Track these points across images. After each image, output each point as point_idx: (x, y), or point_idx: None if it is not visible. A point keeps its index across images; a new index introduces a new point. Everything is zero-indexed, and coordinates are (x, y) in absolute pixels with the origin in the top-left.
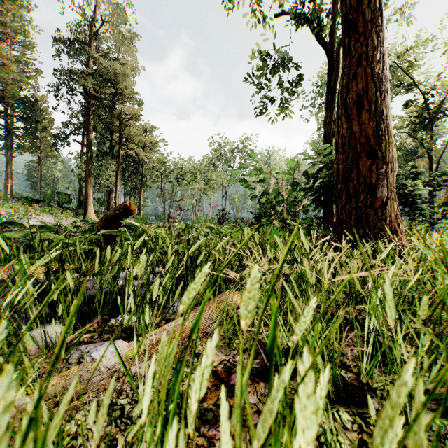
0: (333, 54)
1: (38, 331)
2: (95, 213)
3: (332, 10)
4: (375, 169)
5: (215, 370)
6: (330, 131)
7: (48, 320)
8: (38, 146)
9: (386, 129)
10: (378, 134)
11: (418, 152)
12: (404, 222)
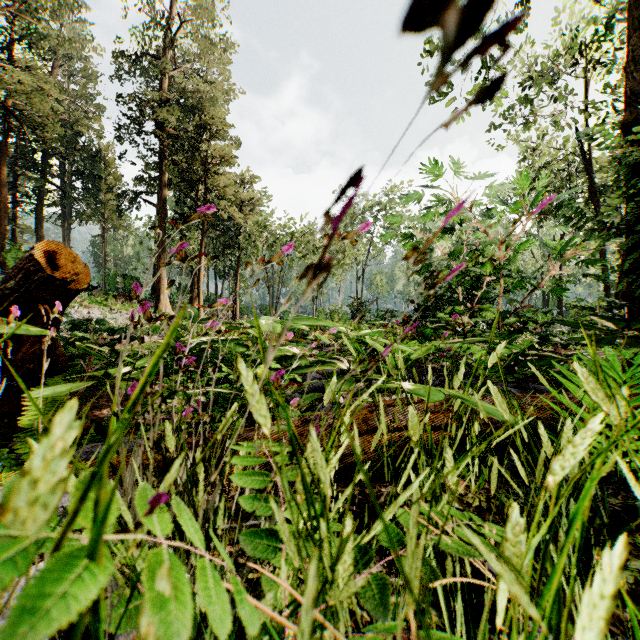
0: None
1: None
2: (173, 305)
3: None
4: None
5: None
6: None
7: None
8: (101, 213)
9: None
10: None
11: None
12: None
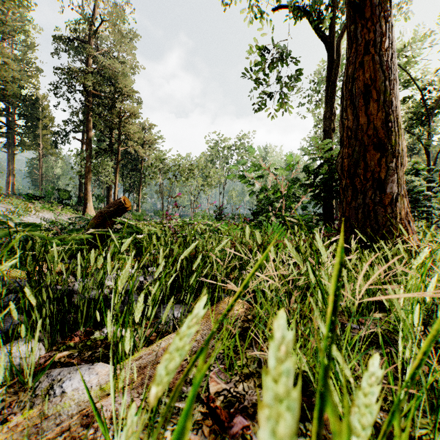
0: (333, 47)
1: (6, 350)
2: (95, 210)
3: (332, 3)
4: (384, 163)
5: (214, 407)
6: (329, 126)
7: (17, 338)
8: (39, 144)
9: (396, 121)
10: (387, 126)
11: (415, 149)
12: None
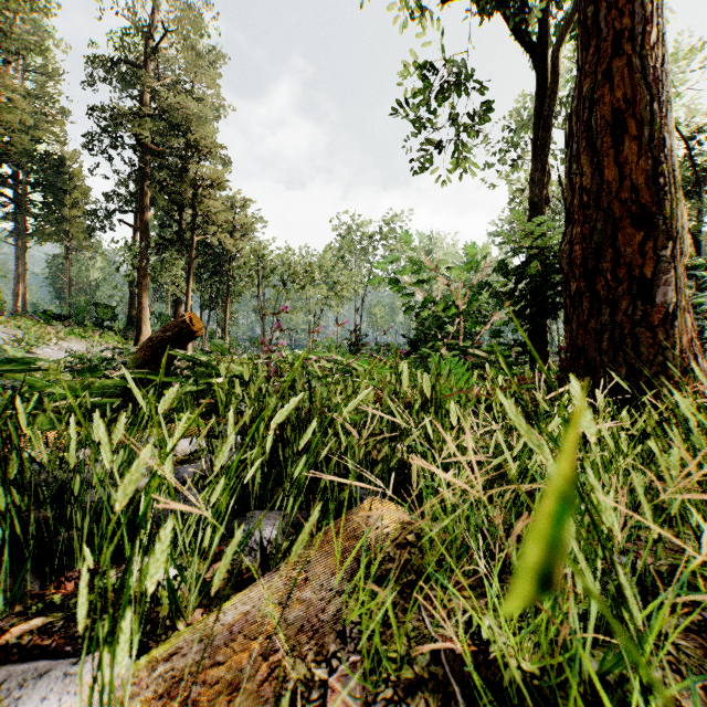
0: (546, 63)
1: None
2: None
3: None
4: (651, 251)
5: None
6: (540, 195)
7: None
8: (65, 231)
9: (671, 174)
10: (656, 183)
11: None
12: None
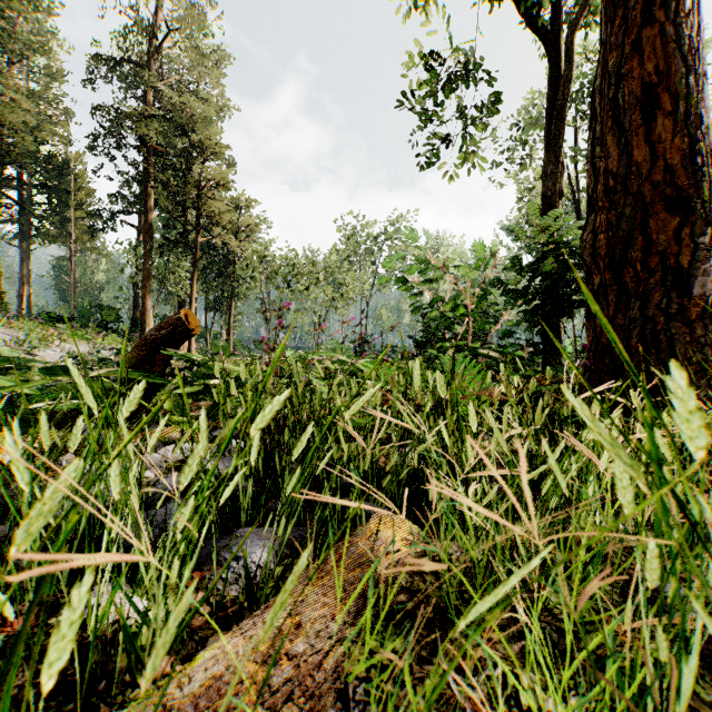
0: (560, 51)
1: None
2: None
3: None
4: (687, 237)
5: None
6: (554, 188)
7: None
8: (69, 233)
9: (708, 154)
10: (692, 163)
11: None
12: None
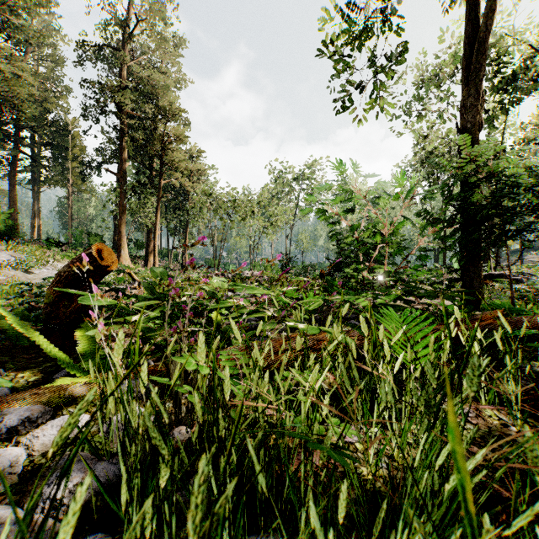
0: None
1: None
2: (132, 258)
3: None
4: None
5: None
6: (474, 121)
7: None
8: (68, 179)
9: None
10: None
11: None
12: (534, 270)
